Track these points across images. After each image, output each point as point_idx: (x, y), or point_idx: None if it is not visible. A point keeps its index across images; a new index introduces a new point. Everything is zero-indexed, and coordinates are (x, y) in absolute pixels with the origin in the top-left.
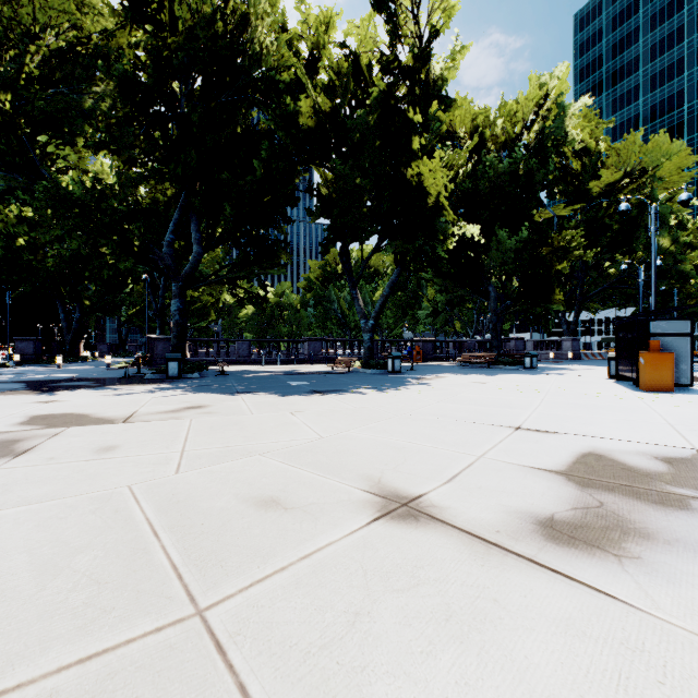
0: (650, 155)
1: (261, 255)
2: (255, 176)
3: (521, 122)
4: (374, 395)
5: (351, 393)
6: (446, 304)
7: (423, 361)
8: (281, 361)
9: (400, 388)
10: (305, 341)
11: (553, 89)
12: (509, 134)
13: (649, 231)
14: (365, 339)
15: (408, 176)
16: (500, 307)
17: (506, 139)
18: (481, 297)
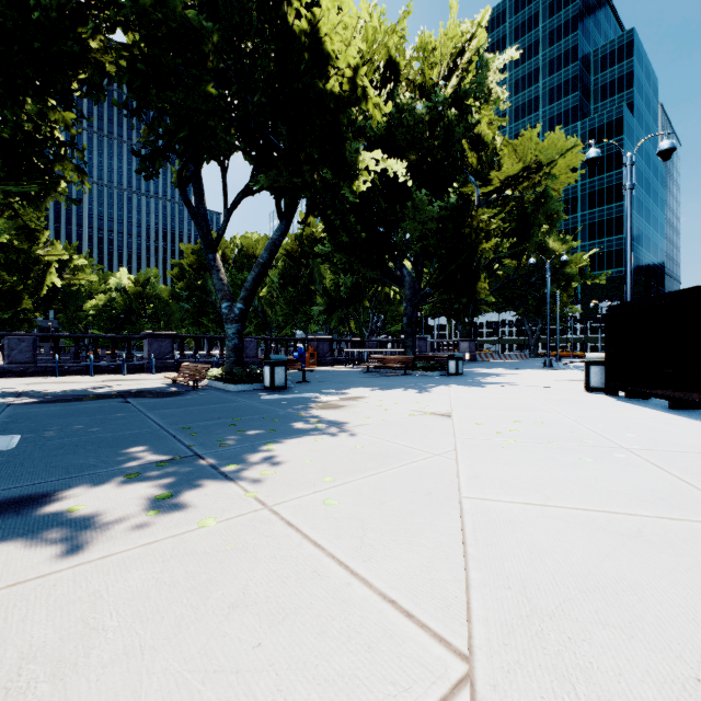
0: (546, 152)
1: (9, 164)
2: (7, 18)
3: (439, 68)
4: (132, 556)
5: (45, 533)
6: (351, 288)
7: (318, 365)
8: (100, 369)
9: (272, 461)
10: (144, 338)
11: (472, 38)
12: (426, 79)
13: (624, 189)
14: (229, 334)
15: (297, 23)
16: (413, 297)
17: (423, 83)
18: (394, 281)
